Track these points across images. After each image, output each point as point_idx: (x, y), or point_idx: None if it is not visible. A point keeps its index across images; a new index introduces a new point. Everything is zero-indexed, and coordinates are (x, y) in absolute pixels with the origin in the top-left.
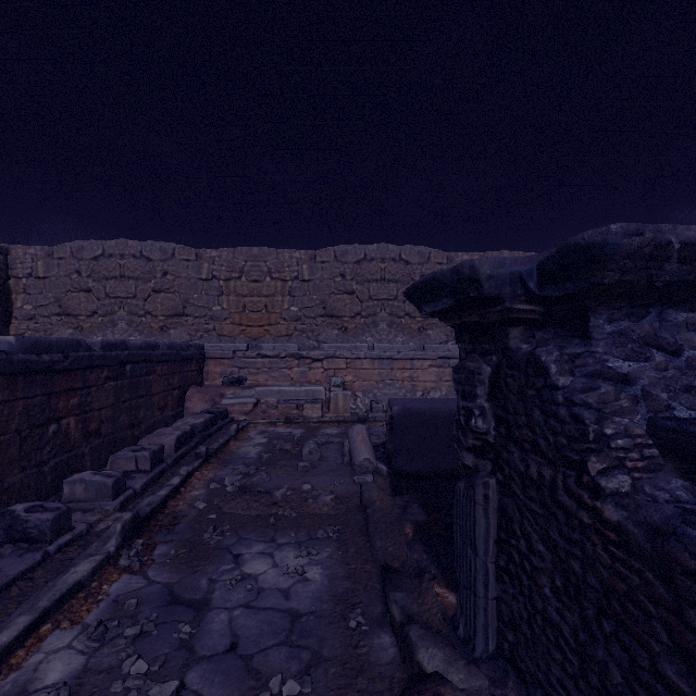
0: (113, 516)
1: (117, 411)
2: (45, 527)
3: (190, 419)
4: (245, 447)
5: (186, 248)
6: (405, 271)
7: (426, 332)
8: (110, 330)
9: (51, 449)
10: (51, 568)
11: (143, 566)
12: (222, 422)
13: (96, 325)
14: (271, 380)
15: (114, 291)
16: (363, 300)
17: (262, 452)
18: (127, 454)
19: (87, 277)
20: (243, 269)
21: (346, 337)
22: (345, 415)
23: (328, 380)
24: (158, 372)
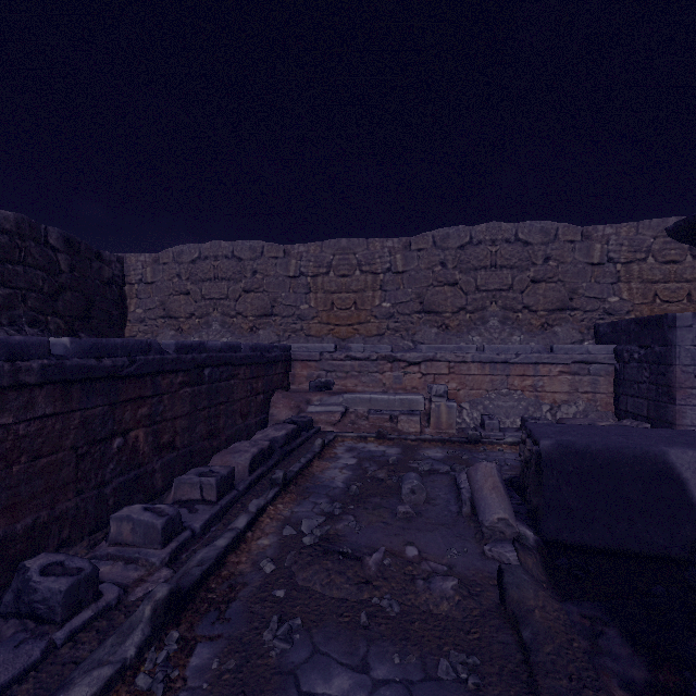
0: (158, 573)
1: (194, 420)
2: (54, 603)
3: (271, 431)
4: (330, 470)
5: (274, 245)
6: (522, 254)
7: (552, 329)
8: (205, 331)
9: (115, 467)
10: (45, 678)
11: (168, 690)
12: (306, 434)
13: (193, 327)
14: (360, 385)
15: (209, 293)
16: (468, 292)
17: (350, 480)
18: (192, 478)
19: (186, 280)
20: (330, 263)
21: (447, 336)
22: (449, 432)
23: (428, 387)
24: (240, 376)
